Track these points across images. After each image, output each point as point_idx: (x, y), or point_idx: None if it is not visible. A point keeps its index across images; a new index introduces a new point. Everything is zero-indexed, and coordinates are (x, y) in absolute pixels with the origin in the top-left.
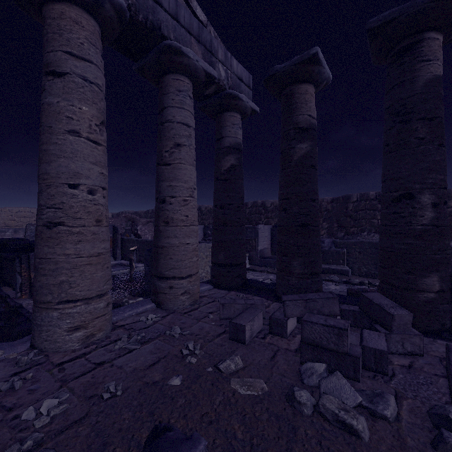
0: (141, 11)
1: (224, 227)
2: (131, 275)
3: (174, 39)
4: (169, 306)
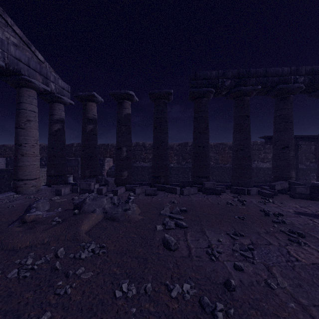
0: (11, 65)
1: (54, 158)
2: None
3: (27, 75)
4: (25, 192)
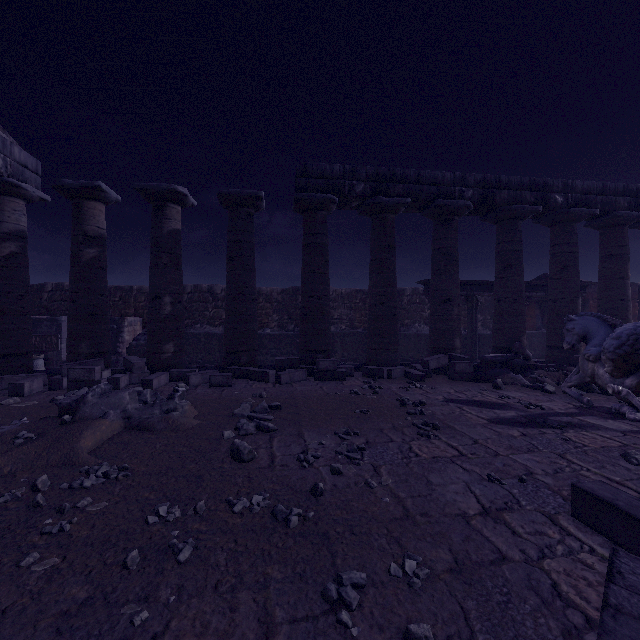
0: None
1: (2, 316)
2: None
3: None
4: None
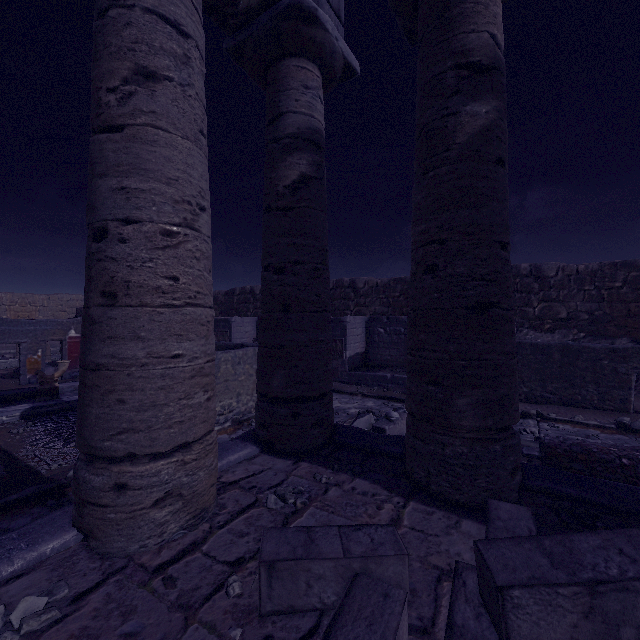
0: None
1: (285, 315)
2: None
3: None
4: (115, 545)
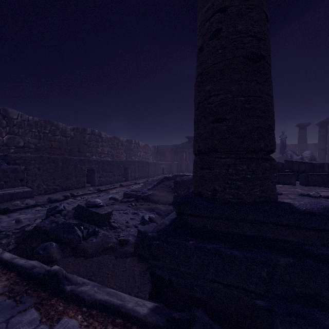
0: None
1: None
2: None
3: None
4: None
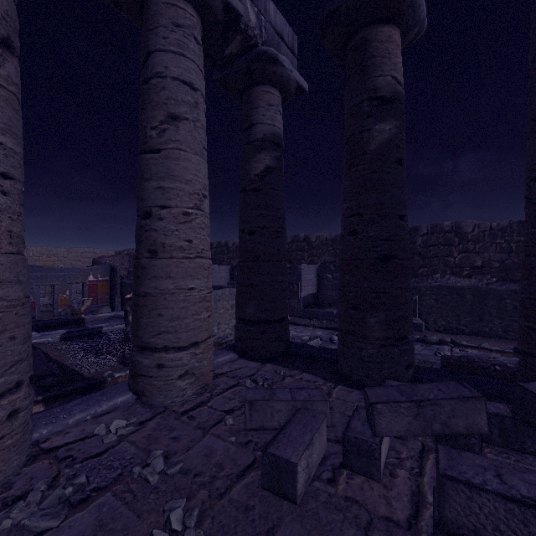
0: None
1: (256, 263)
2: (127, 332)
3: None
4: (157, 400)
